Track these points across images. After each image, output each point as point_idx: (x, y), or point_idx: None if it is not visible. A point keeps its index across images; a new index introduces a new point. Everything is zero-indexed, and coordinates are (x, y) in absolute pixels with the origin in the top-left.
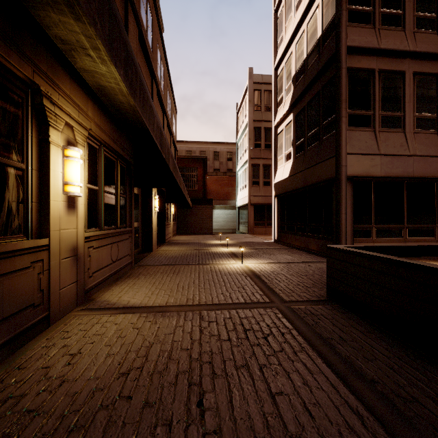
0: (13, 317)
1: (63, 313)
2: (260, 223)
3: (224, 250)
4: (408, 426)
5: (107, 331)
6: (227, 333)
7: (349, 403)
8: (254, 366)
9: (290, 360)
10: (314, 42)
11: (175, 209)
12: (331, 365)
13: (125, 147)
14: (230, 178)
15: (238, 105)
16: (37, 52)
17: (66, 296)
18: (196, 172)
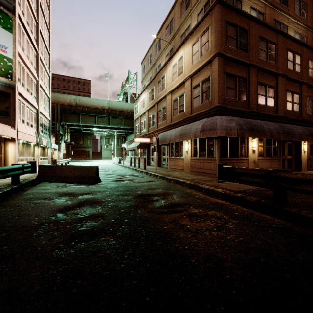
0: None
1: None
2: None
3: None
4: None
5: None
6: None
7: None
8: None
9: None
10: None
11: None
12: None
13: None
14: None
15: None
16: None
17: None
18: None
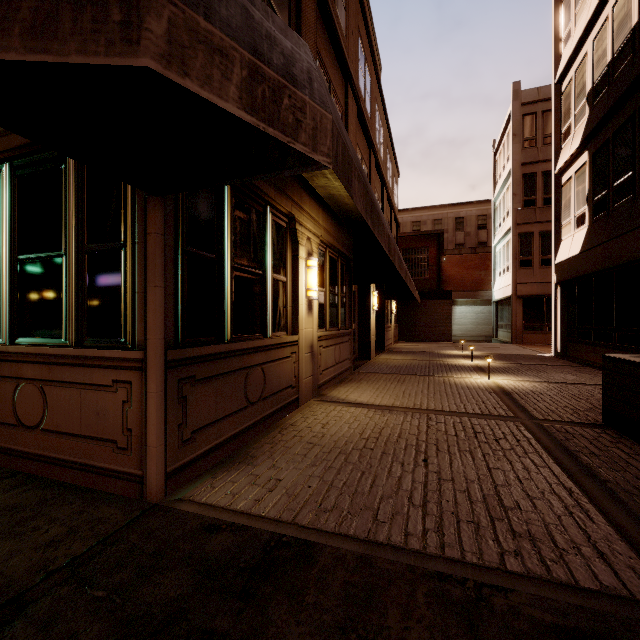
0: (283, 391)
1: (305, 399)
2: (534, 326)
3: (465, 362)
4: (618, 504)
5: (344, 416)
6: (455, 431)
7: (564, 485)
8: (477, 453)
9: (517, 456)
10: (625, 34)
11: (397, 307)
12: (563, 465)
13: (345, 243)
14: (482, 257)
15: (495, 143)
16: (293, 189)
17: (307, 386)
18: (427, 254)
